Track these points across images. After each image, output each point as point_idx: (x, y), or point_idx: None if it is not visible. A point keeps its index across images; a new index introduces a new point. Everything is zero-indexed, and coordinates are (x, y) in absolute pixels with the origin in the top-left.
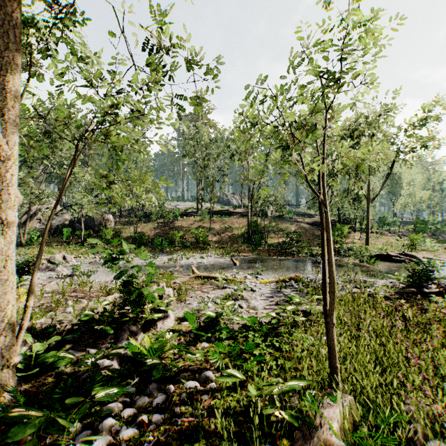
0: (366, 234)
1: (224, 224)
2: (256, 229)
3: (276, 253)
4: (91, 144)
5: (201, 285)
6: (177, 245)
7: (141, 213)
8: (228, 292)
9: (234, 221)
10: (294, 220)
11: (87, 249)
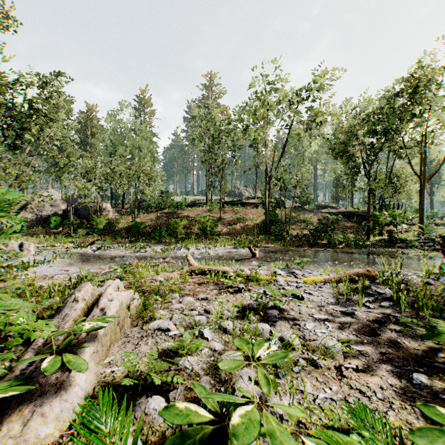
0: (420, 222)
1: (236, 214)
2: (275, 219)
3: (304, 244)
4: (94, 132)
5: (196, 285)
6: (180, 236)
7: (144, 204)
8: (248, 300)
9: (248, 211)
10: (317, 211)
11: (73, 239)
